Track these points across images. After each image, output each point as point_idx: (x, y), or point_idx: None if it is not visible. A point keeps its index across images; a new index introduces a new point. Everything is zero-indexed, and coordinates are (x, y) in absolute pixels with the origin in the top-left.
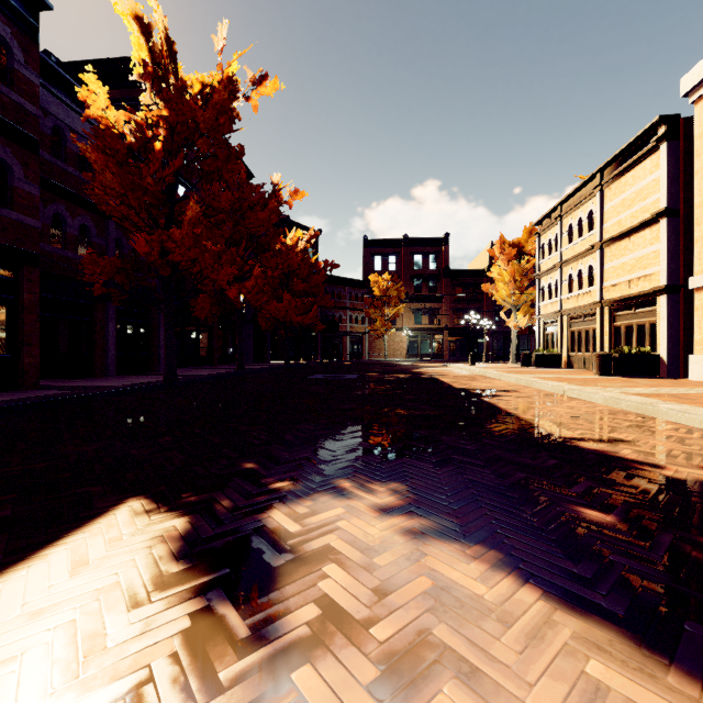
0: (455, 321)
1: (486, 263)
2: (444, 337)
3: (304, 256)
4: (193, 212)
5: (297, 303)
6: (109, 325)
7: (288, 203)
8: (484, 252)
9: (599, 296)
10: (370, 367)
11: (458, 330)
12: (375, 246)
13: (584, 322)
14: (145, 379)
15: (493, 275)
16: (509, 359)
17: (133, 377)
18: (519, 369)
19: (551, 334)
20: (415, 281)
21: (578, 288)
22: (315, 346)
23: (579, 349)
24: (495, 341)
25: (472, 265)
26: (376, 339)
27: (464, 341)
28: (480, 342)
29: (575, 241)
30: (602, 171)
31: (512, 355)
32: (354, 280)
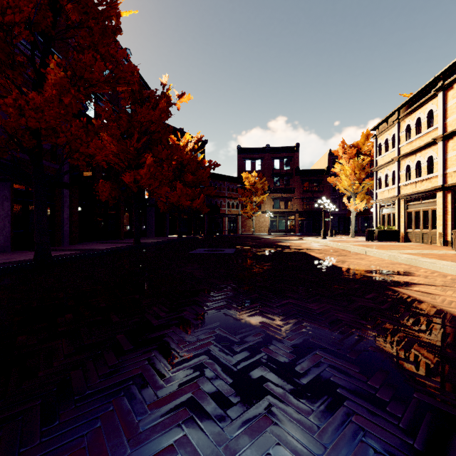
0: (303, 206)
1: (325, 165)
2: (295, 218)
3: (193, 155)
4: (56, 76)
5: (188, 192)
6: (3, 204)
7: (176, 105)
8: (324, 157)
9: (440, 181)
10: (244, 240)
11: (305, 212)
12: (245, 153)
13: (422, 204)
14: (29, 256)
15: (336, 170)
16: (342, 234)
17: (25, 252)
18: (368, 243)
19: (388, 214)
20: (275, 178)
21: (416, 176)
22: (203, 224)
23: (416, 227)
24: (332, 220)
25: (314, 167)
26: (246, 219)
27: (309, 220)
28: (321, 221)
29: (413, 137)
30: (444, 74)
31: (351, 231)
32: (231, 177)
